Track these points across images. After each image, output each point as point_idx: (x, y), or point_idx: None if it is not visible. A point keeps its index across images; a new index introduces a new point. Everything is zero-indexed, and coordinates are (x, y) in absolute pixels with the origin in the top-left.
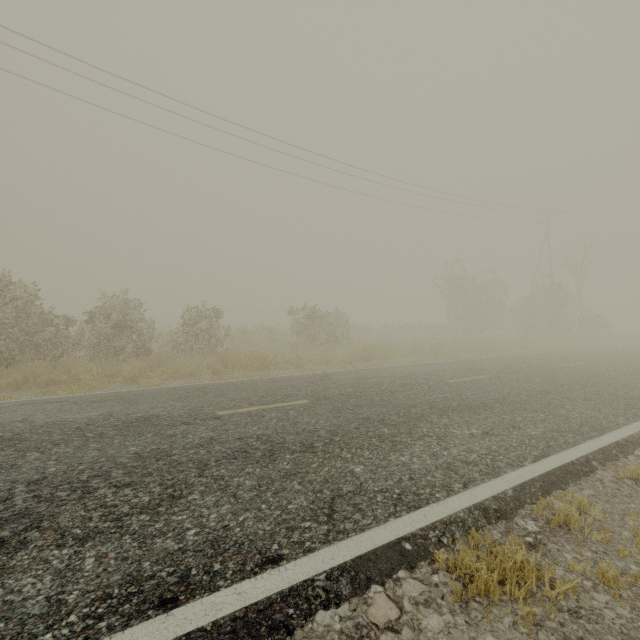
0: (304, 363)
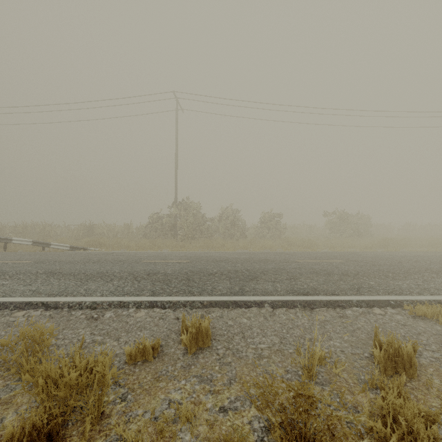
0: (336, 246)
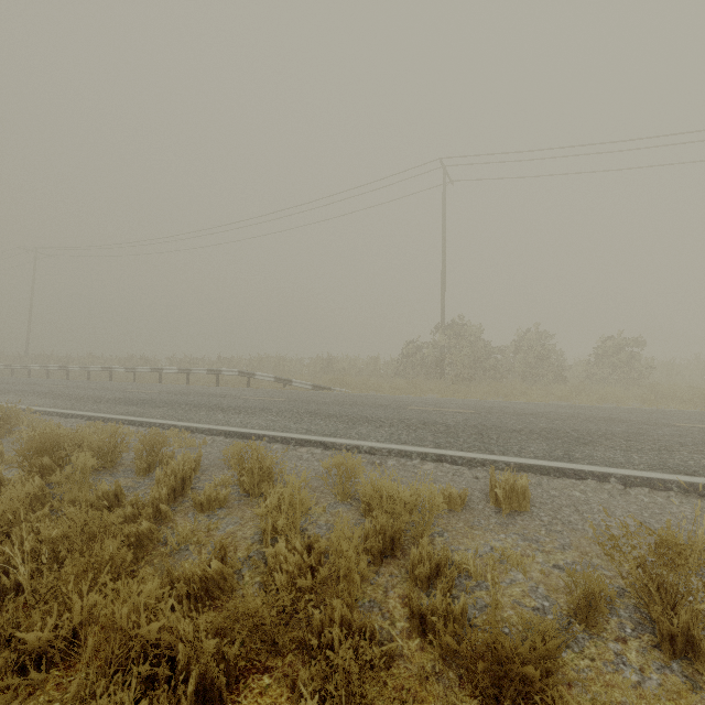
0: None
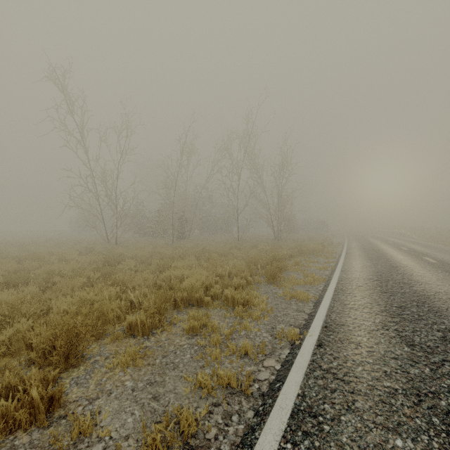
0: None
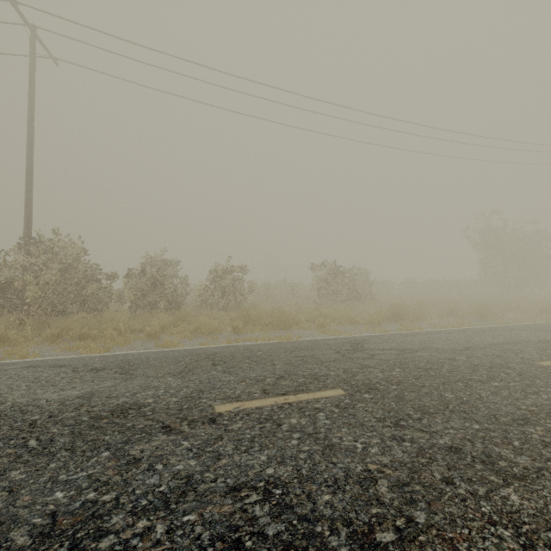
0: (328, 322)
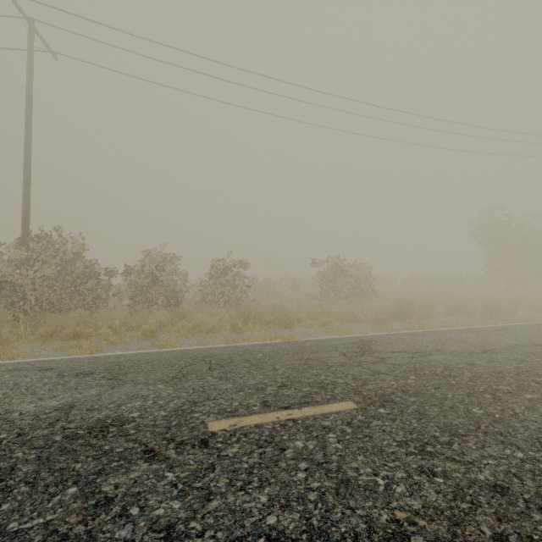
0: (331, 320)
